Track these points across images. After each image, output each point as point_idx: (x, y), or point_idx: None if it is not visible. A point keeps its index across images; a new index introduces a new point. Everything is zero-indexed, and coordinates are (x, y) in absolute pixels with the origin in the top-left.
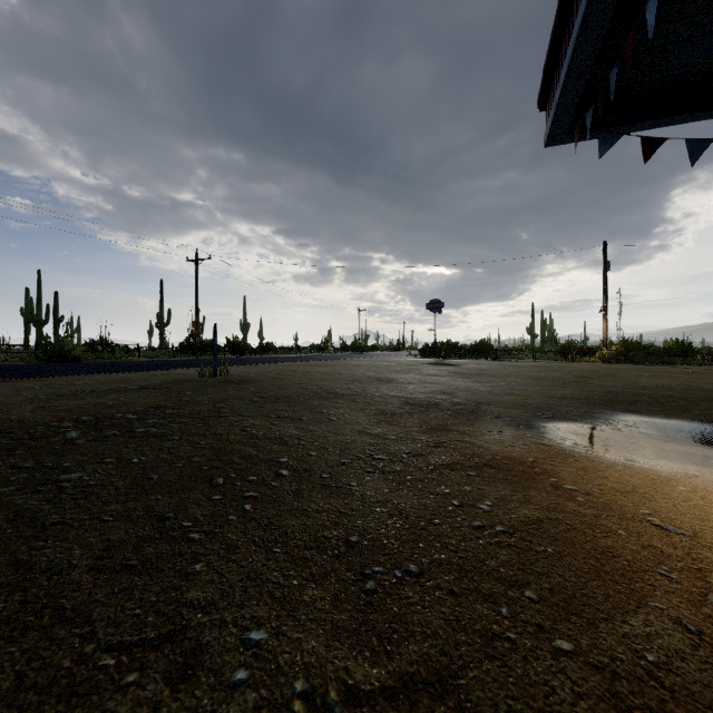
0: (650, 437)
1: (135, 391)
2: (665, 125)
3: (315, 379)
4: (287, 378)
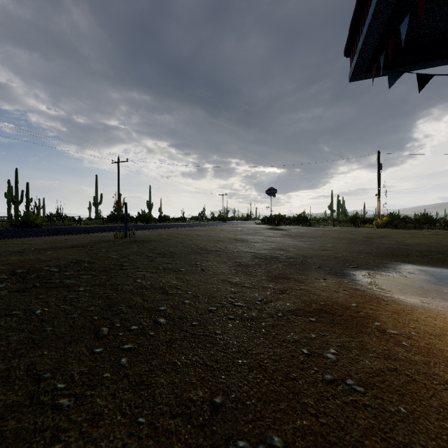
0: (429, 282)
1: (66, 249)
2: (432, 66)
3: (193, 239)
4: (175, 238)
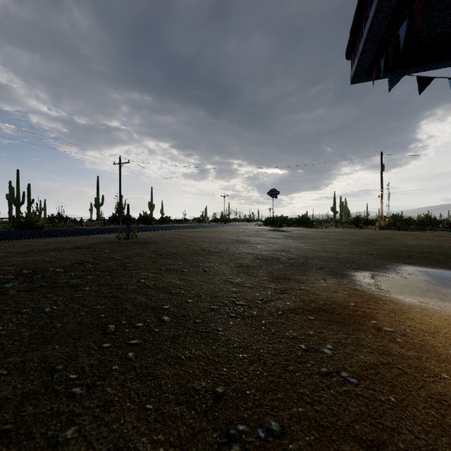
0: (428, 282)
1: (70, 250)
2: (433, 68)
3: (195, 241)
4: (177, 240)
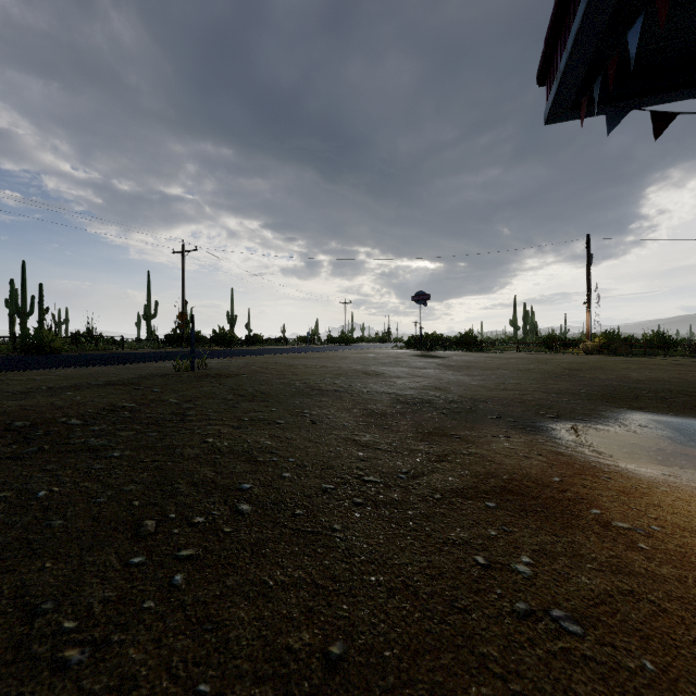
0: (672, 441)
1: (97, 388)
2: (676, 99)
3: (299, 373)
4: (270, 371)
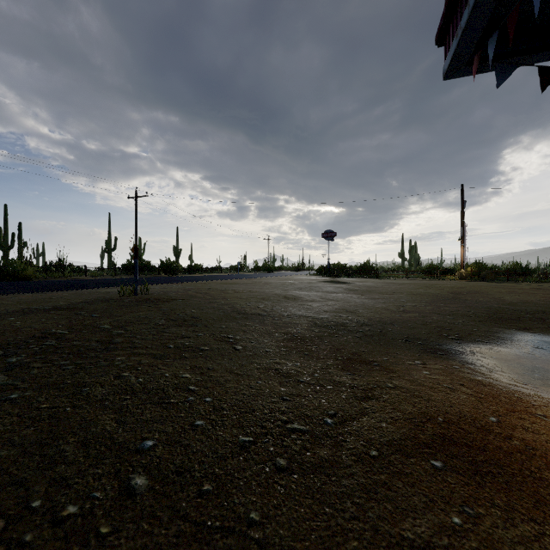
0: None
1: (41, 313)
2: None
3: (228, 297)
4: (203, 296)
